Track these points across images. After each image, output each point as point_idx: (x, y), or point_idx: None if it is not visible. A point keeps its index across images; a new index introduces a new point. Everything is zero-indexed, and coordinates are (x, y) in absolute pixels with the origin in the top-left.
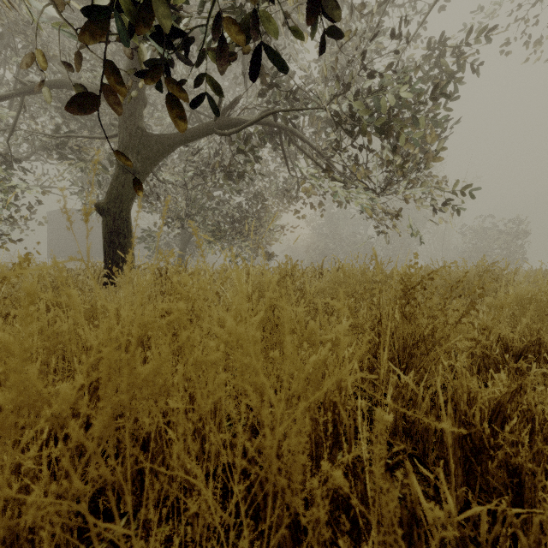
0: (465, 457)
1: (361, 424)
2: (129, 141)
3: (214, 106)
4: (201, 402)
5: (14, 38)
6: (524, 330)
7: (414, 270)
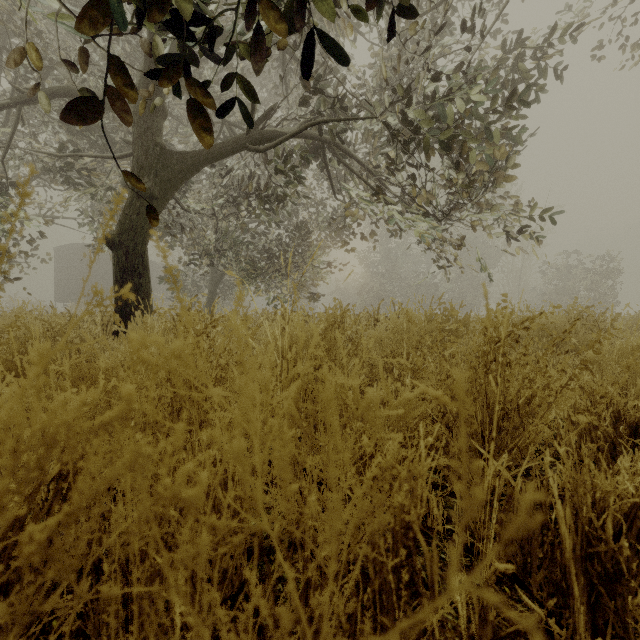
0: (590, 586)
1: (435, 523)
2: (145, 160)
3: (244, 111)
4: (170, 578)
5: (9, 38)
6: (639, 393)
7: (503, 316)
